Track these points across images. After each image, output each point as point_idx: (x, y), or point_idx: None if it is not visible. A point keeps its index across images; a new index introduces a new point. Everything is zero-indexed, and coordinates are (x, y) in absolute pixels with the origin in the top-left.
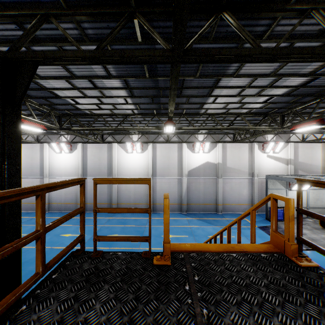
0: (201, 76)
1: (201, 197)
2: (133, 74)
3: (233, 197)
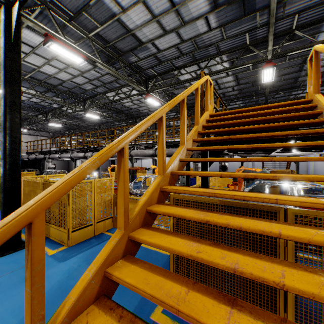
0: (279, 100)
1: (292, 169)
2: (249, 104)
3: (323, 169)
